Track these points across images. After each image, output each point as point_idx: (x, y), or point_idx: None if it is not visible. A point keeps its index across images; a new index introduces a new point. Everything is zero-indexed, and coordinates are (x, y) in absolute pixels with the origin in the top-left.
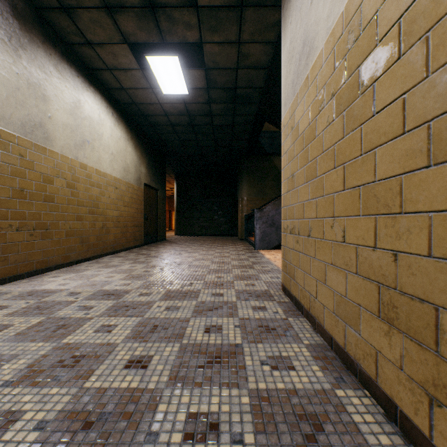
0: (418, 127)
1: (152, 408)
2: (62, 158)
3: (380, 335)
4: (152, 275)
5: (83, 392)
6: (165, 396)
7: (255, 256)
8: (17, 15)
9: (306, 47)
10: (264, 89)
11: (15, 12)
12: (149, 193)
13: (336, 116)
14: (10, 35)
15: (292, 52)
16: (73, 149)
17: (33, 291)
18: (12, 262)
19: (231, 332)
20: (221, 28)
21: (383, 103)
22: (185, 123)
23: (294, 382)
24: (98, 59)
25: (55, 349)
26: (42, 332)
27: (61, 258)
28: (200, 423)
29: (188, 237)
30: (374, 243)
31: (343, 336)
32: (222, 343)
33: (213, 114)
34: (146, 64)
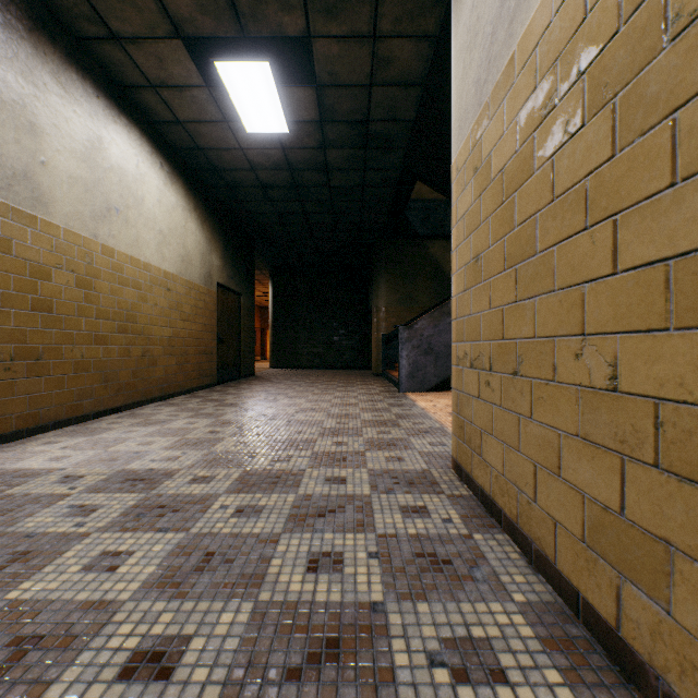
0: None
1: None
2: (67, 236)
3: None
4: (222, 440)
5: None
6: None
7: (401, 404)
8: None
9: (508, 1)
10: (416, 122)
11: None
12: (225, 300)
13: (590, 116)
14: None
15: (477, 26)
16: (89, 220)
17: None
18: None
19: (361, 569)
20: (344, 10)
21: None
22: (284, 184)
23: None
24: (133, 67)
25: None
26: None
27: (65, 408)
28: None
29: (292, 372)
30: None
31: (614, 600)
32: (342, 599)
33: (330, 167)
34: (216, 80)
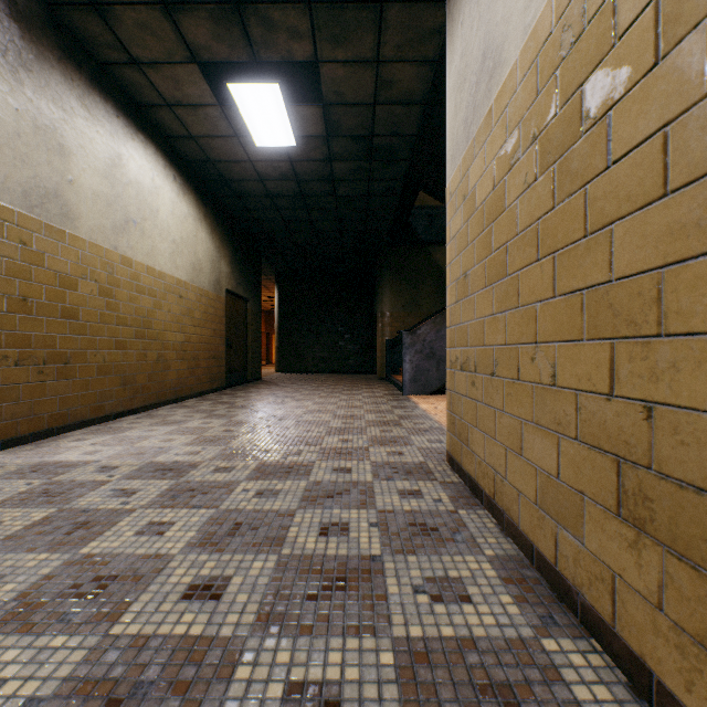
0: (693, 183)
1: (225, 673)
2: (91, 249)
3: (620, 547)
4: (237, 437)
5: (108, 644)
6: (248, 651)
7: (404, 406)
8: (16, 15)
9: (488, 61)
10: (418, 137)
11: (12, 9)
12: (233, 306)
13: (540, 173)
14: (4, 46)
15: (465, 72)
16: (110, 233)
17: (40, 464)
18: (9, 417)
19: (364, 534)
20: (349, 38)
21: (625, 144)
22: (291, 194)
23: (470, 625)
24: (151, 88)
25: (67, 565)
26: (48, 535)
27: (89, 409)
28: (308, 702)
29: (297, 376)
30: (609, 387)
31: (554, 544)
32: (348, 554)
33: (336, 178)
34: (228, 97)
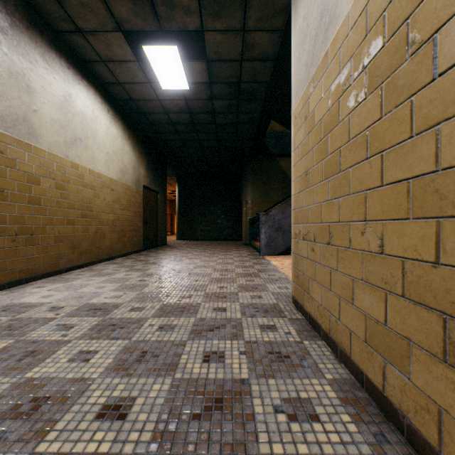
0: None
1: None
2: (50, 157)
3: (446, 387)
4: (148, 285)
5: None
6: None
7: (261, 263)
8: None
9: (324, 18)
10: (270, 83)
11: None
12: (148, 196)
13: (369, 93)
14: None
15: (306, 30)
16: (63, 146)
17: (9, 305)
18: None
19: (235, 361)
20: (224, 14)
21: (452, 58)
22: (186, 122)
23: (320, 442)
24: (91, 49)
25: (13, 388)
26: (4, 362)
27: (48, 265)
28: None
29: (190, 242)
30: (435, 257)
31: (381, 375)
32: (224, 377)
33: (216, 111)
34: (143, 56)
